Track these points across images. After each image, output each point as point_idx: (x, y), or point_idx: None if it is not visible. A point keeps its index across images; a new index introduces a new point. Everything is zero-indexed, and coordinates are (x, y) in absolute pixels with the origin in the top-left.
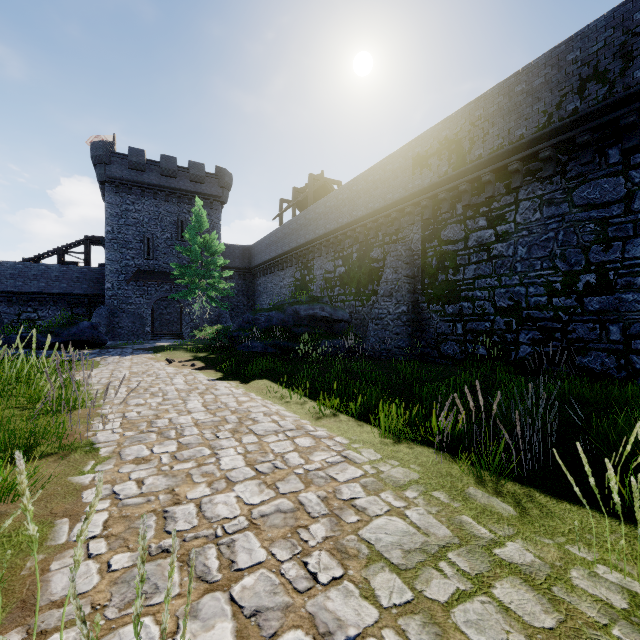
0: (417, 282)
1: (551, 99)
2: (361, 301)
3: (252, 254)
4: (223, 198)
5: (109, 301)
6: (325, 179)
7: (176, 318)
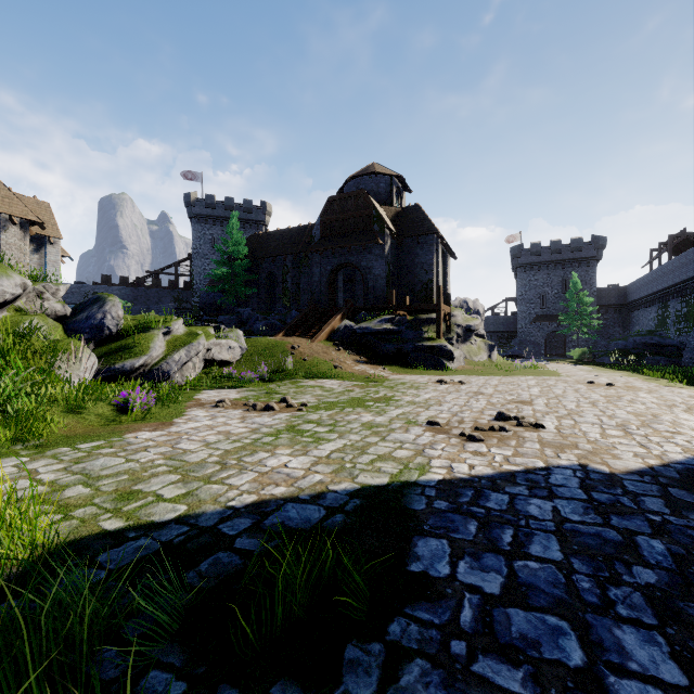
0: None
1: None
2: None
3: (626, 293)
4: (597, 257)
5: (520, 335)
6: (686, 234)
7: (561, 345)
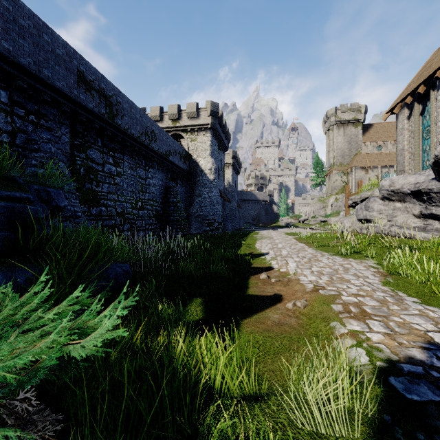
0: None
1: (140, 129)
2: None
3: None
4: None
5: None
6: None
7: None
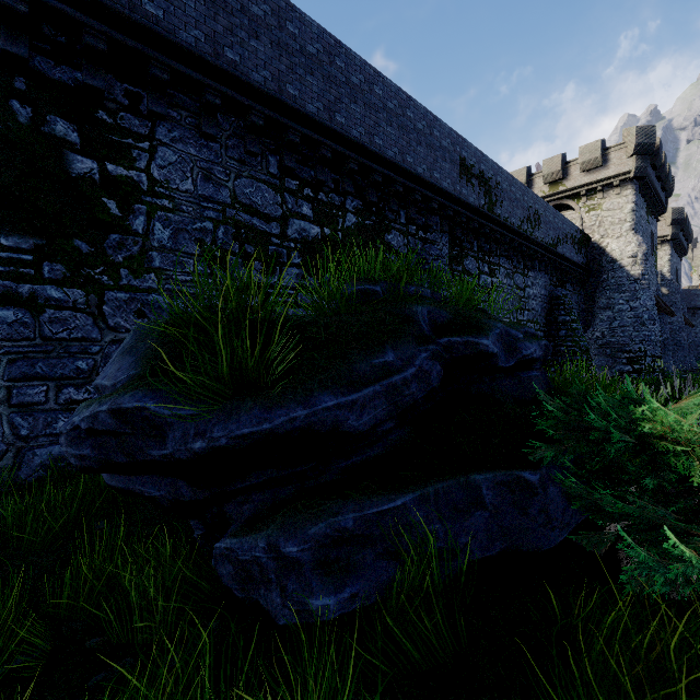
0: None
1: (521, 214)
2: None
3: None
4: None
5: None
6: None
7: None
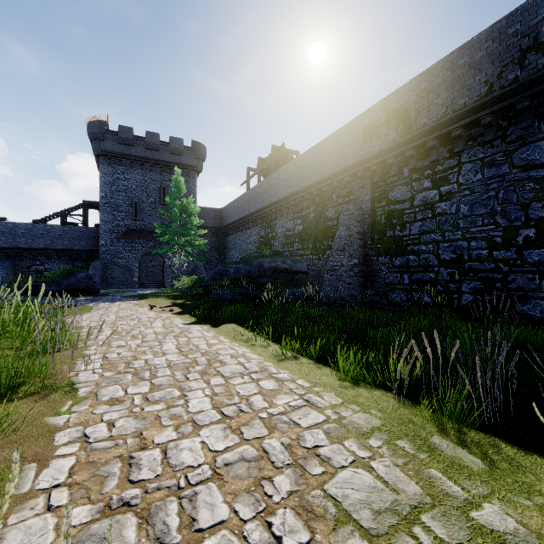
0: (367, 238)
1: (492, 70)
2: (317, 255)
3: (223, 215)
4: (198, 168)
5: (103, 256)
6: (286, 150)
7: (159, 270)
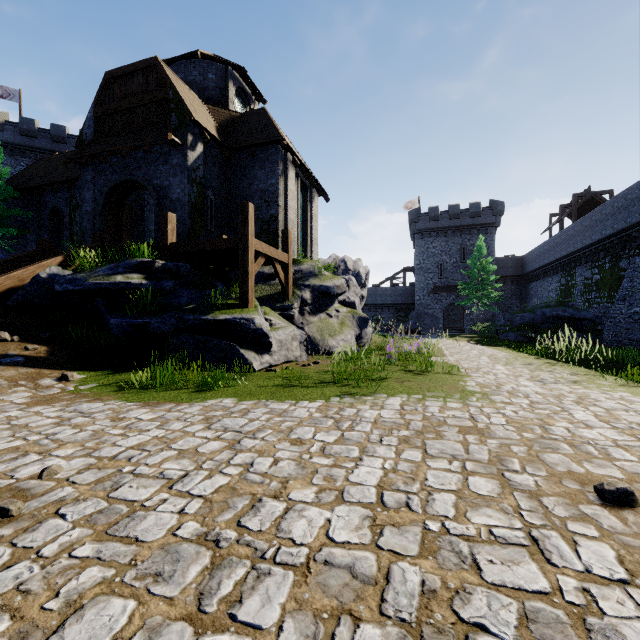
0: None
1: None
2: (612, 303)
3: (524, 263)
4: (496, 223)
5: (417, 307)
6: (592, 193)
7: (459, 318)
